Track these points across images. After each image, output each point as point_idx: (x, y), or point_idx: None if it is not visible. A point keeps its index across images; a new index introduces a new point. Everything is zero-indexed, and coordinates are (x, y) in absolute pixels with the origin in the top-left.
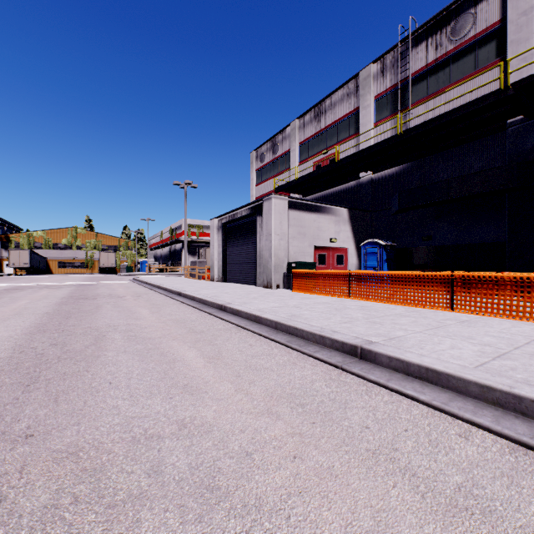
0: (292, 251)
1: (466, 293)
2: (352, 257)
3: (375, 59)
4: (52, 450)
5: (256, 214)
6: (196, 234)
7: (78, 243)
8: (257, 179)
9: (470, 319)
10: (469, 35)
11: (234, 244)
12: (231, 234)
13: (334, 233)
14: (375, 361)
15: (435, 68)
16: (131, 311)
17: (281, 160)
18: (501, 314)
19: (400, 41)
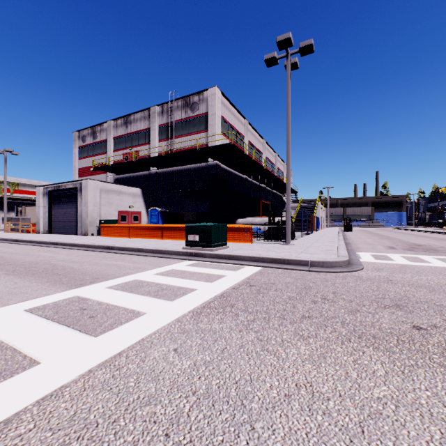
0: (103, 213)
1: (166, 232)
2: (144, 217)
3: (159, 104)
4: (20, 262)
5: (77, 188)
6: (10, 190)
7: None
8: (79, 154)
9: (163, 240)
10: (197, 113)
11: (59, 206)
12: (56, 199)
13: (132, 203)
14: (114, 249)
15: (185, 122)
16: None
17: (100, 145)
18: (174, 238)
19: (170, 101)
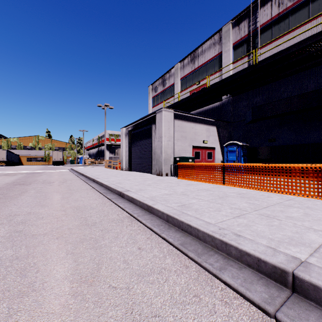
0: (177, 149)
1: None
2: (218, 154)
3: (234, 17)
4: None
5: (151, 123)
6: (114, 140)
7: (40, 145)
8: (152, 104)
9: None
10: None
11: (136, 144)
12: (134, 138)
13: (205, 137)
14: None
15: (278, 20)
16: (45, 197)
17: (168, 90)
18: None
19: (251, 3)
